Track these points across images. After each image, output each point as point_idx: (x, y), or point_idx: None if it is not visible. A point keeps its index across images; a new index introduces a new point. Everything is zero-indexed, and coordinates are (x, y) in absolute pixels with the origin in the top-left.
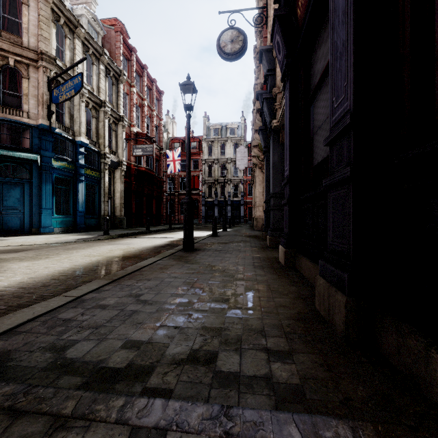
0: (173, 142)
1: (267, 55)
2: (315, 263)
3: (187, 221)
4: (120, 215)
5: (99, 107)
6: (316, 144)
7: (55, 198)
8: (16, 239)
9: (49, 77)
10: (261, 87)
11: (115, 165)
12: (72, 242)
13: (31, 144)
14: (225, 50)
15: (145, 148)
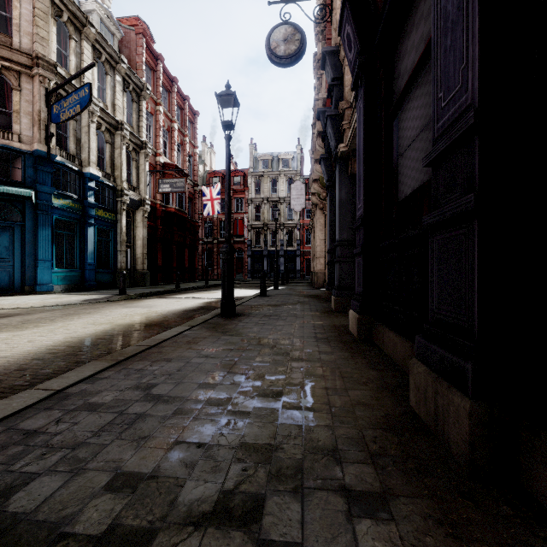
0: (211, 176)
1: (332, 59)
2: (403, 336)
3: (226, 277)
4: (142, 268)
5: (115, 129)
6: (402, 170)
7: (55, 247)
8: (1, 301)
9: (48, 89)
10: (323, 103)
11: (135, 204)
12: (76, 304)
13: (24, 176)
14: (277, 52)
15: (174, 183)
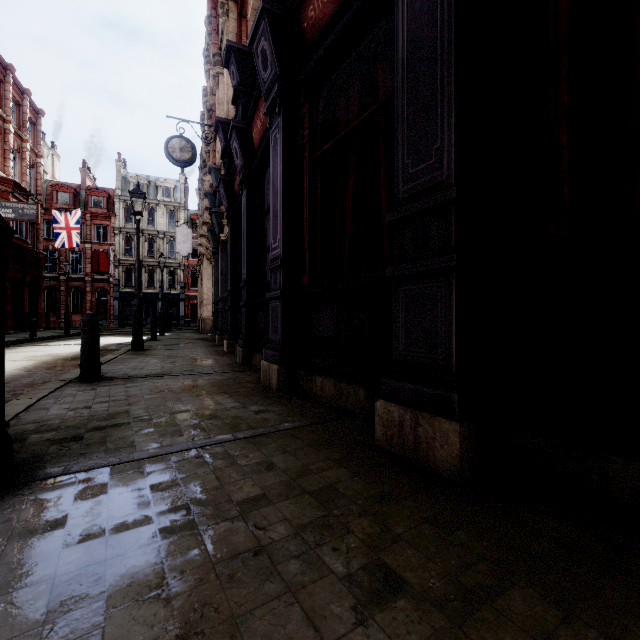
0: (56, 189)
1: (216, 173)
2: None
3: (137, 322)
4: None
5: None
6: None
7: None
8: None
9: None
10: (210, 185)
11: None
12: None
13: None
14: (174, 156)
15: (21, 209)
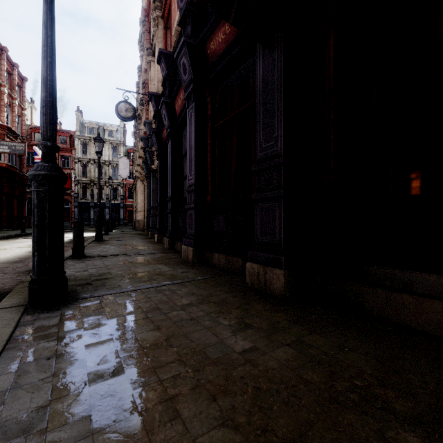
0: (33, 131)
1: (149, 126)
2: None
3: (98, 223)
4: None
5: None
6: None
7: None
8: None
9: None
10: (144, 132)
11: None
12: None
13: None
14: (121, 114)
15: (14, 146)
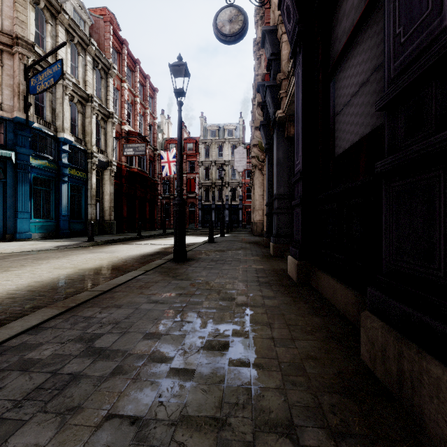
0: (168, 142)
1: (271, 37)
2: (343, 283)
3: (178, 226)
4: (109, 219)
5: (86, 101)
6: (340, 127)
7: (33, 201)
8: None
9: (26, 65)
10: (262, 78)
11: (104, 165)
12: (49, 250)
13: (5, 140)
14: (223, 31)
15: (137, 148)
